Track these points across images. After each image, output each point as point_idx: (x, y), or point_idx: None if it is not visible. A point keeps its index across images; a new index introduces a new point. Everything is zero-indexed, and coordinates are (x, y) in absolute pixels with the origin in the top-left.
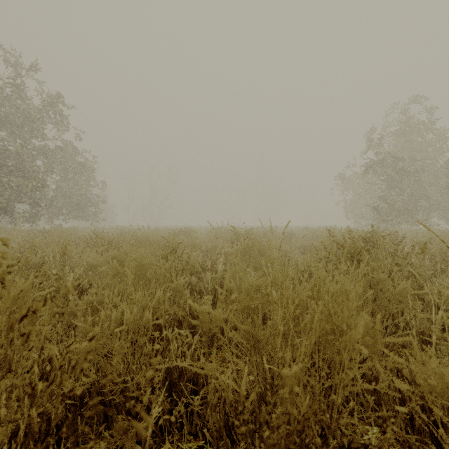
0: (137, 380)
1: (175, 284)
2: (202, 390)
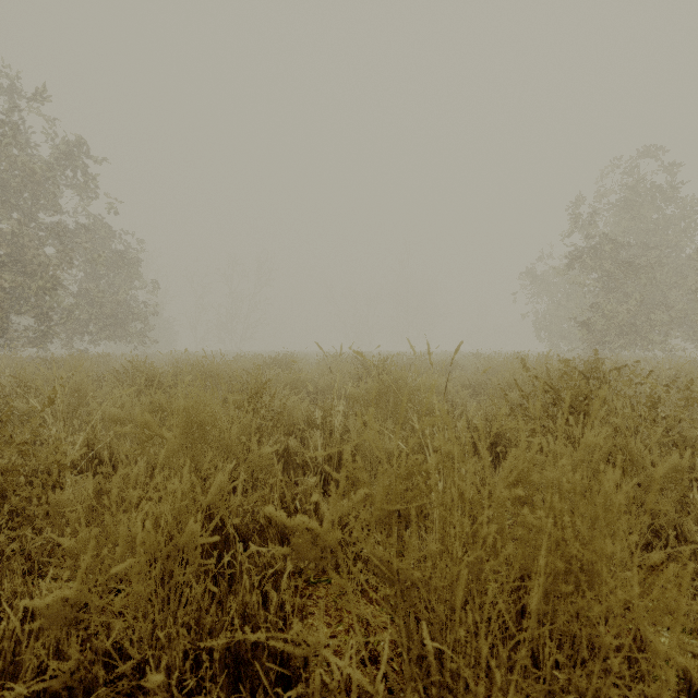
0: (169, 658)
1: (256, 455)
2: (296, 688)
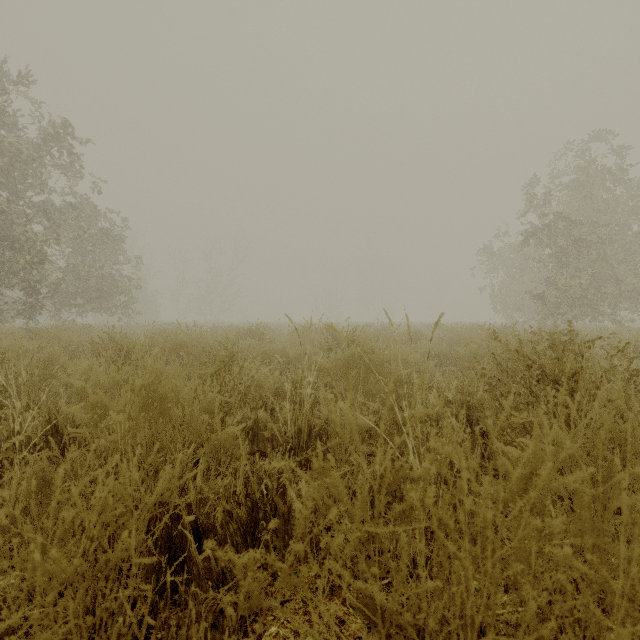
0: None
1: (219, 435)
2: None
